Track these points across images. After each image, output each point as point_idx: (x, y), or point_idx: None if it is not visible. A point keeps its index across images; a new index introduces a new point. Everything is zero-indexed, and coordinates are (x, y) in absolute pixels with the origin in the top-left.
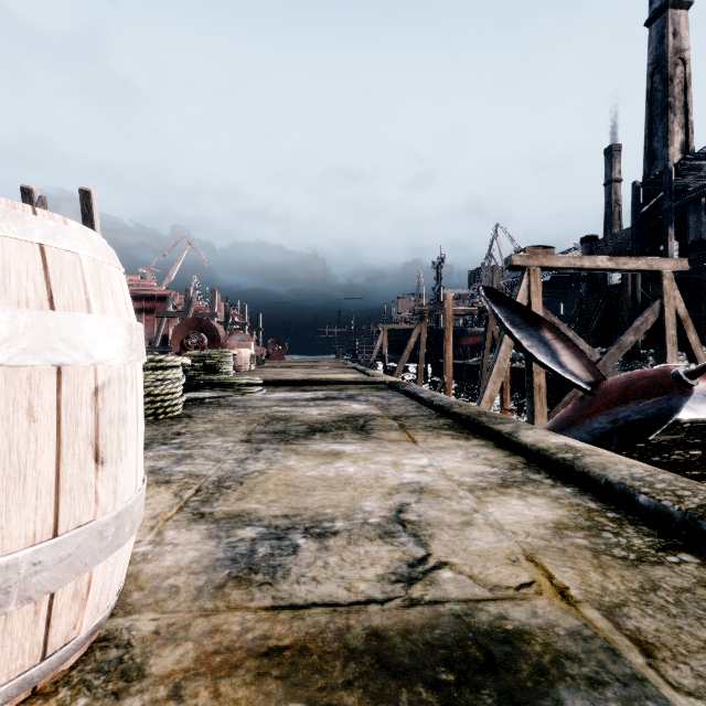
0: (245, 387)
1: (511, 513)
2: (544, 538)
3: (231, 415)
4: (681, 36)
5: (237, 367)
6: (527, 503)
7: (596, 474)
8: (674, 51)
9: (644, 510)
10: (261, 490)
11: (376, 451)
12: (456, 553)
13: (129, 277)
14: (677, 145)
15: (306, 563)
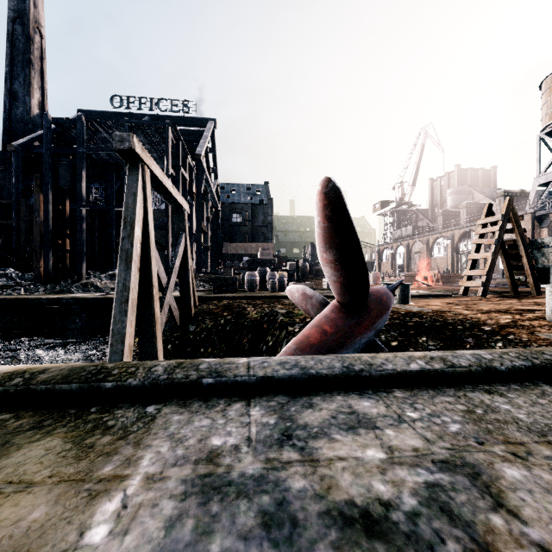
0: None
1: None
2: None
3: None
4: (39, 12)
5: None
6: None
7: None
8: (35, 18)
9: None
10: None
11: None
12: None
13: None
14: (37, 100)
15: None
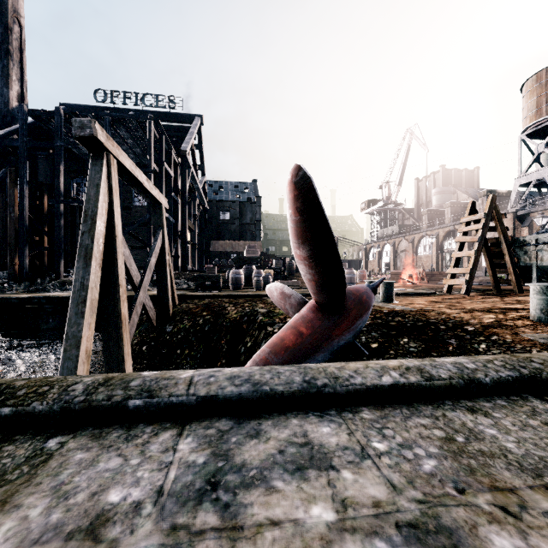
0: None
1: None
2: None
3: None
4: (19, 1)
5: None
6: None
7: None
8: (14, 8)
9: None
10: None
11: None
12: None
13: None
14: (16, 92)
15: None
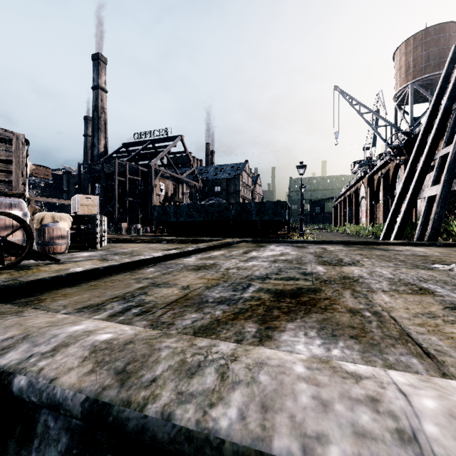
0: None
1: None
2: None
3: None
4: (104, 103)
5: None
6: None
7: None
8: (101, 107)
9: None
10: None
11: None
12: None
13: None
14: (103, 145)
15: None
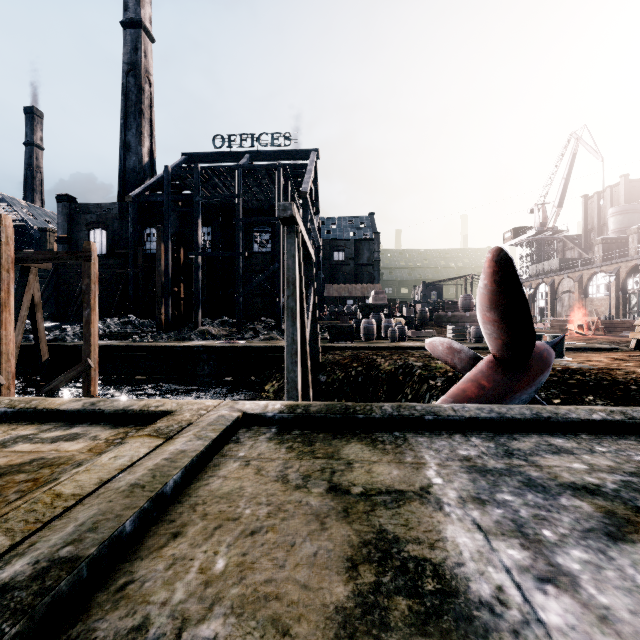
0: None
1: None
2: None
3: None
4: (149, 61)
5: None
6: None
7: None
8: (145, 68)
9: None
10: None
11: None
12: None
13: None
14: (147, 148)
15: None
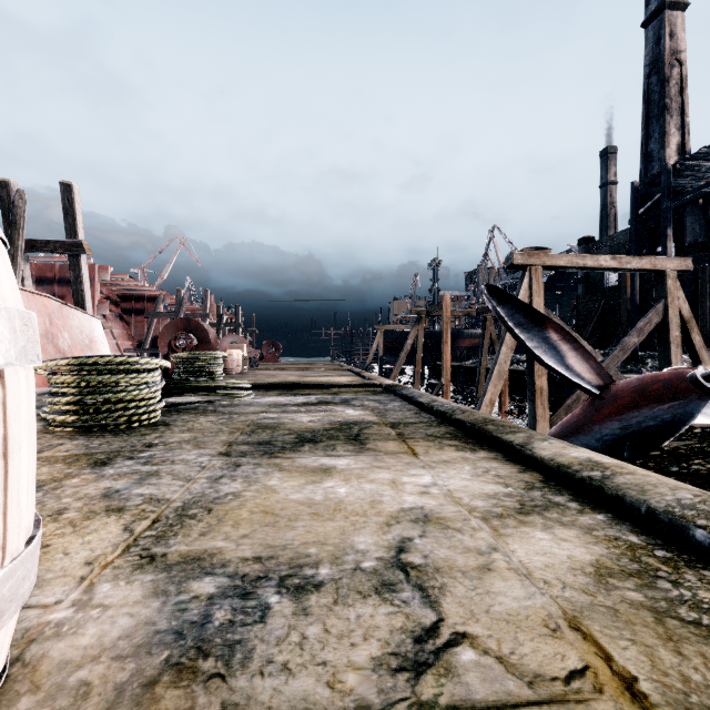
0: (232, 391)
1: (538, 552)
2: (586, 591)
3: (213, 422)
4: (677, 38)
5: (229, 370)
6: (555, 537)
7: (634, 499)
8: (671, 52)
9: (703, 548)
10: (233, 520)
11: (372, 466)
12: (476, 617)
13: (118, 276)
14: (674, 146)
15: (276, 637)
